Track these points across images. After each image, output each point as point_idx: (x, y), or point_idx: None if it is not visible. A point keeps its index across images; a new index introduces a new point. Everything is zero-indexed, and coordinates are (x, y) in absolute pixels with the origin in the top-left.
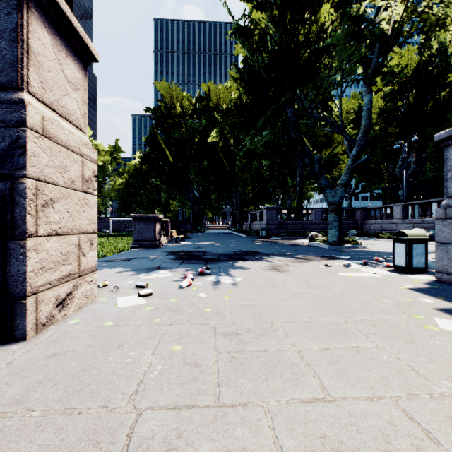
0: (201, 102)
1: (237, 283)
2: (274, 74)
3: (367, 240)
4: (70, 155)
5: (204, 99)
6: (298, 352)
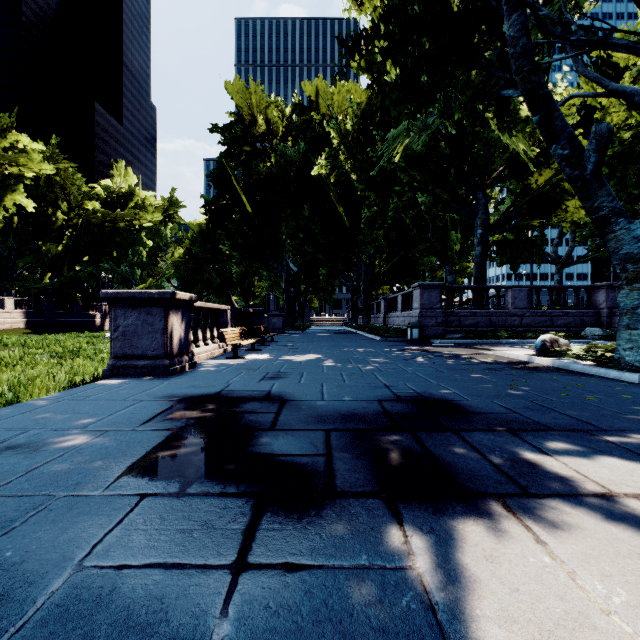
0: (301, 113)
1: None
2: None
3: None
4: None
5: (305, 109)
6: None
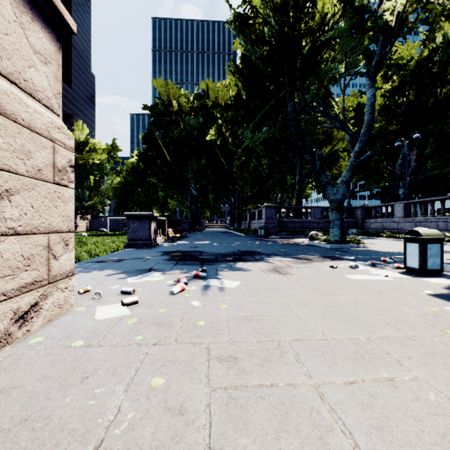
0: (199, 99)
1: (236, 288)
2: (273, 68)
3: (368, 239)
4: (36, 139)
5: (202, 96)
6: (316, 387)
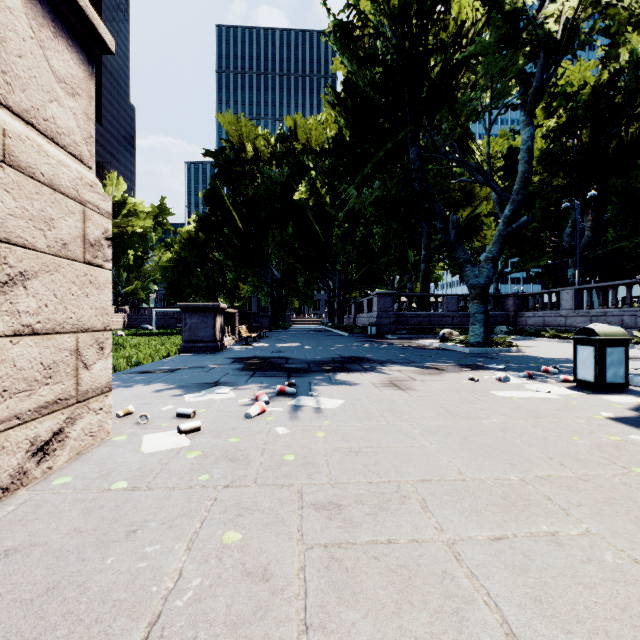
0: (284, 142)
1: (337, 409)
2: (389, 98)
3: (524, 340)
4: (61, 201)
5: (288, 138)
6: (450, 545)
